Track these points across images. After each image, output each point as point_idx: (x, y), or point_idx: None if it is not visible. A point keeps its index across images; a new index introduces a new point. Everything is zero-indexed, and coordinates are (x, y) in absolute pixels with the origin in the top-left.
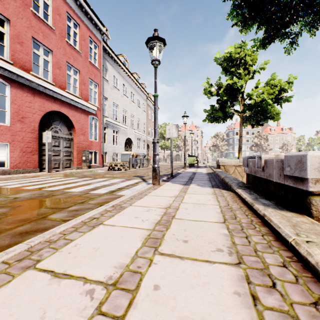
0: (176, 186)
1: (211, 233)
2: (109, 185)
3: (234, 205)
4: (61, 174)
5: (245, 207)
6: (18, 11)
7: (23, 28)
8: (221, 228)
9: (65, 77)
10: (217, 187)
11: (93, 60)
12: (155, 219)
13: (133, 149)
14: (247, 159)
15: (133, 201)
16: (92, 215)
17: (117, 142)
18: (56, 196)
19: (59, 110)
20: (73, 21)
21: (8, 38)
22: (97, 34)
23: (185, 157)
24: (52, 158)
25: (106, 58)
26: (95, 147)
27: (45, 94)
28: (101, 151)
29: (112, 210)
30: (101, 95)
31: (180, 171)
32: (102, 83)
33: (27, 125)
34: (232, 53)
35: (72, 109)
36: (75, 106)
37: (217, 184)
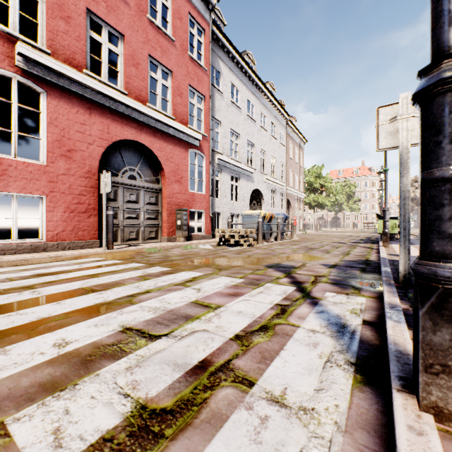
0: None
1: None
2: (181, 317)
3: None
4: (131, 251)
5: None
6: None
7: None
8: None
9: (147, 81)
10: None
11: (196, 54)
12: None
13: (263, 208)
14: None
15: None
16: None
17: (237, 196)
18: None
19: (135, 139)
20: None
21: (43, 10)
22: (202, 9)
23: (385, 220)
24: (125, 222)
25: (218, 55)
26: (199, 203)
27: (111, 111)
28: (209, 210)
29: None
30: (210, 115)
31: (385, 253)
32: (212, 97)
33: (78, 164)
34: None
35: (159, 137)
36: (165, 133)
37: None
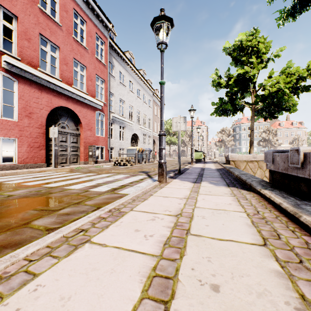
0: (185, 184)
1: (253, 269)
2: (112, 181)
3: (267, 213)
4: (67, 169)
5: (283, 217)
6: (25, 8)
7: (30, 24)
8: (266, 258)
9: (72, 73)
10: (234, 186)
11: (100, 56)
12: (163, 235)
13: (139, 145)
14: (272, 153)
15: (135, 203)
16: (80, 225)
17: (123, 137)
18: (53, 194)
19: (66, 106)
20: (80, 17)
21: (16, 35)
22: (103, 30)
23: (192, 152)
24: (59, 153)
25: (112, 55)
26: (101, 142)
27: (52, 90)
28: (107, 146)
29: (107, 217)
30: (108, 91)
31: (187, 166)
32: (109, 79)
33: (35, 121)
34: (243, 41)
35: (79, 104)
36: (82, 102)
37: (232, 182)
